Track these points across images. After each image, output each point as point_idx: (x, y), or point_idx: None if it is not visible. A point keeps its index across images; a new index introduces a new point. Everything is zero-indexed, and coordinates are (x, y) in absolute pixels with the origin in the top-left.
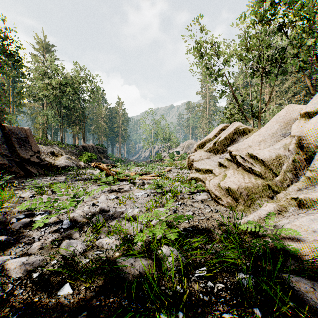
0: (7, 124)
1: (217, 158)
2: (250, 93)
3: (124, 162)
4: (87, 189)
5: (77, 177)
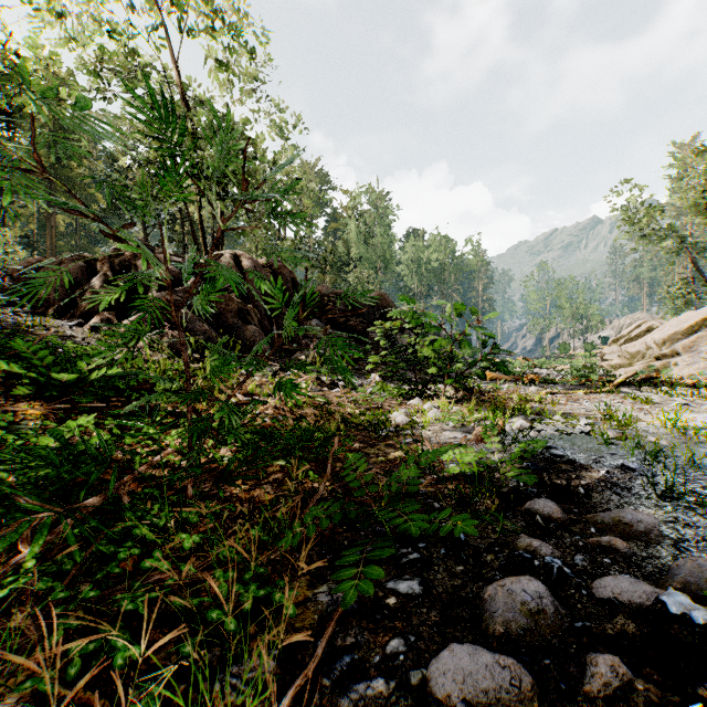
0: None
1: None
2: None
3: None
4: None
5: None
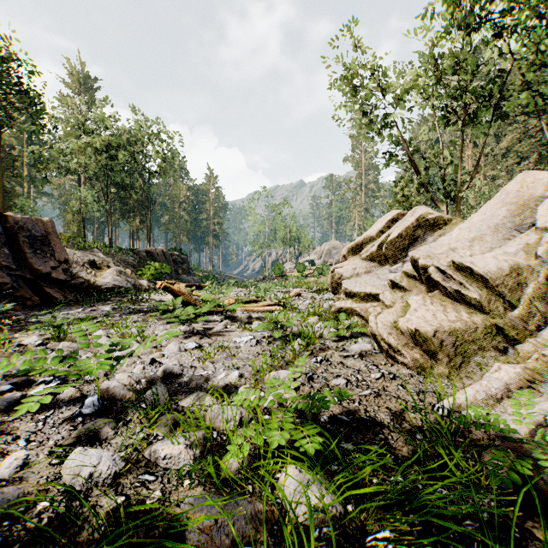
0: (12, 214)
1: (386, 273)
2: (441, 156)
3: (218, 280)
4: (146, 329)
5: (133, 307)
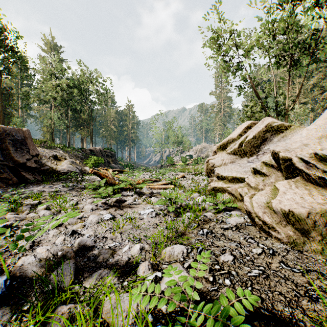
0: (3, 126)
1: (245, 163)
2: (275, 88)
3: (134, 167)
4: (79, 201)
5: (76, 185)
